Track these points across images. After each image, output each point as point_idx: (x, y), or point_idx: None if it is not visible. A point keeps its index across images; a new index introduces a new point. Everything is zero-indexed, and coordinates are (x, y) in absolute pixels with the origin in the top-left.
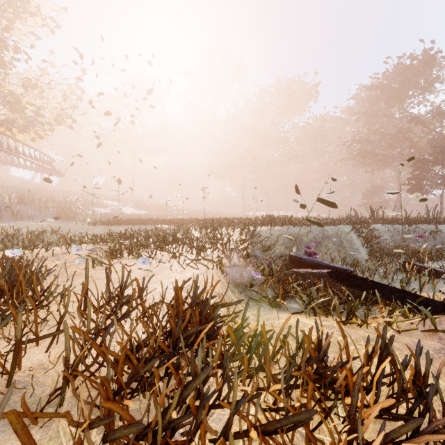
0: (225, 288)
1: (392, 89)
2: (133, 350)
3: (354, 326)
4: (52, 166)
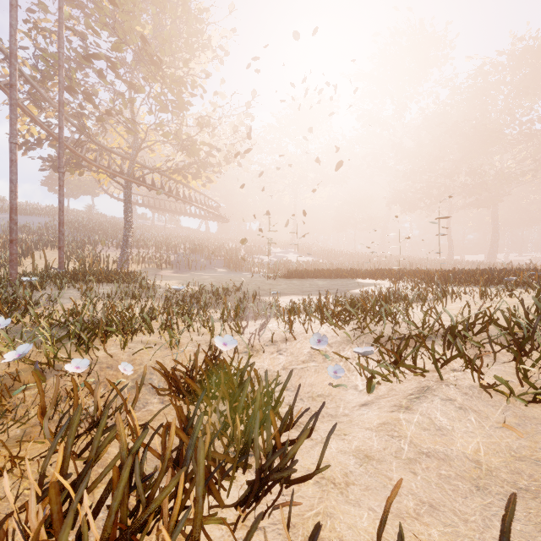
0: None
1: None
2: None
3: None
4: (218, 212)
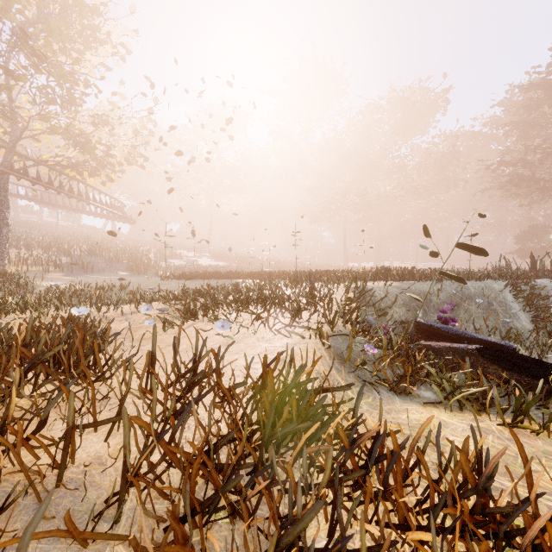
0: (328, 365)
1: None
2: (209, 450)
3: (526, 433)
4: (123, 212)
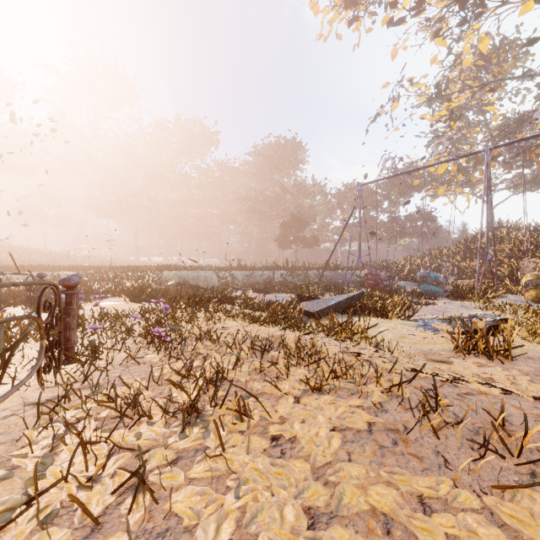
0: None
1: (273, 161)
2: None
3: None
4: None
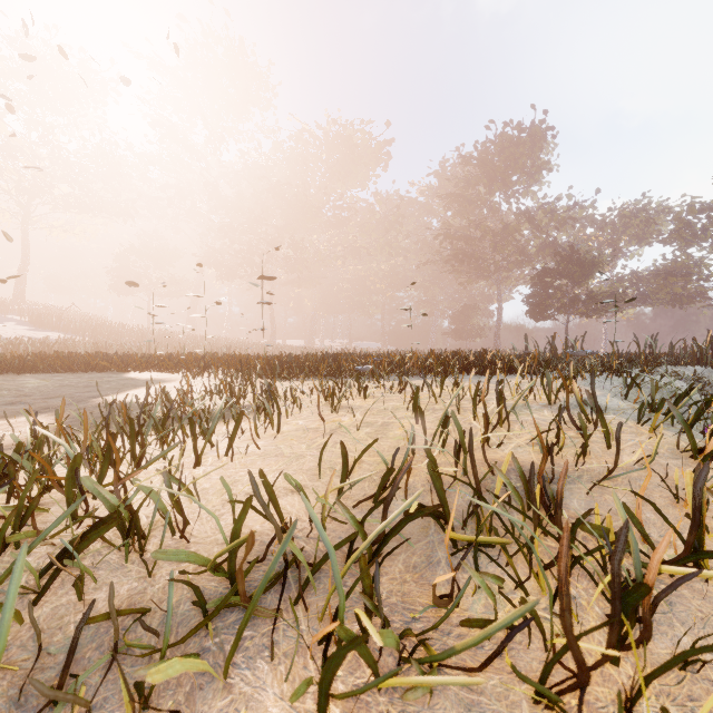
0: None
1: (497, 167)
2: None
3: None
4: None
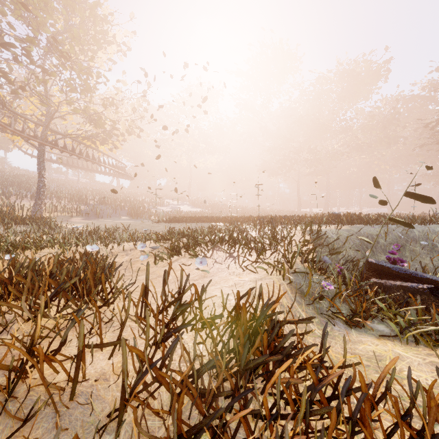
0: (290, 298)
1: None
2: (192, 375)
3: None
4: (125, 171)
